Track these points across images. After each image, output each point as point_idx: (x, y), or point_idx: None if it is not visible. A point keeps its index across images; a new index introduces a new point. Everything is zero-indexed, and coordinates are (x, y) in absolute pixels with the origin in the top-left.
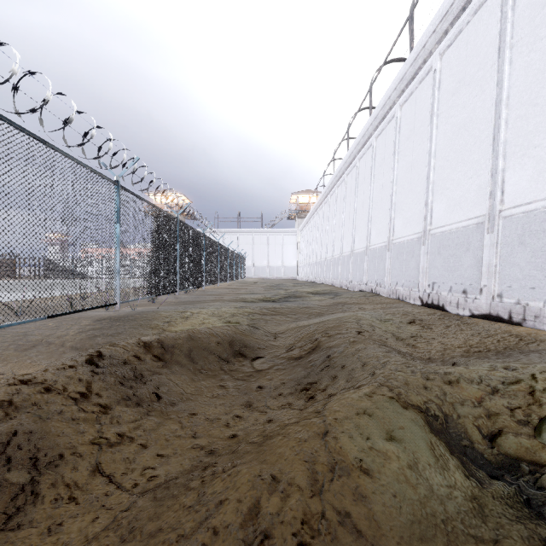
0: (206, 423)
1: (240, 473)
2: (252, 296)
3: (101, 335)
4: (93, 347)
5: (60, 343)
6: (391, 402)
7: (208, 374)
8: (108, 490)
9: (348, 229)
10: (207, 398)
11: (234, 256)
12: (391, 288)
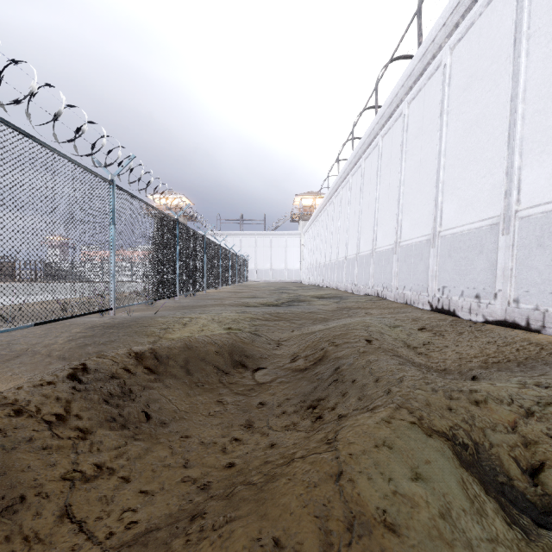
0: (199, 448)
1: (233, 535)
2: (255, 300)
3: (93, 344)
4: (82, 357)
5: (47, 353)
6: (412, 428)
7: (205, 388)
8: (76, 543)
9: (353, 231)
10: (203, 417)
11: (236, 259)
12: (398, 292)
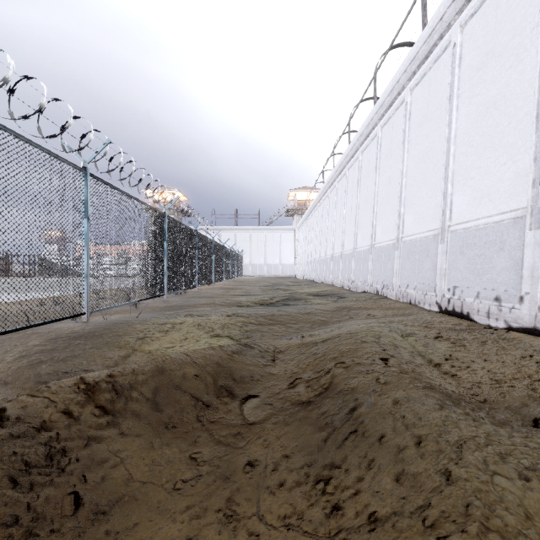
0: None
1: None
2: (248, 299)
3: (49, 361)
4: (29, 382)
5: None
6: None
7: (177, 432)
8: None
9: (350, 225)
10: (164, 495)
11: (230, 254)
12: (400, 291)
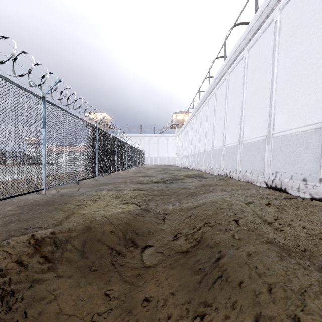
0: None
1: None
2: (147, 179)
3: (17, 221)
4: (1, 236)
5: None
6: None
7: (97, 274)
8: None
9: (209, 134)
10: None
11: (137, 151)
12: (241, 174)
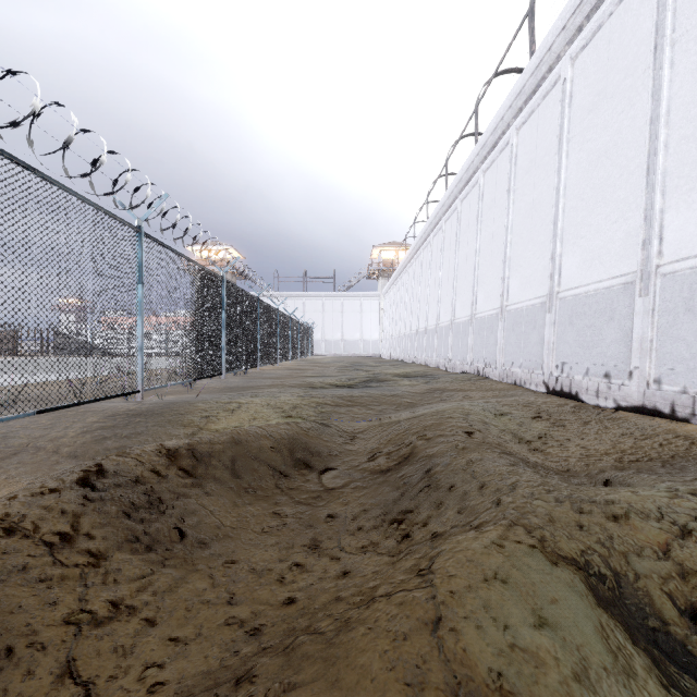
0: (249, 578)
1: None
2: (322, 380)
3: (113, 437)
4: (99, 454)
5: (54, 449)
6: (532, 554)
7: (258, 496)
8: None
9: (447, 291)
10: (254, 535)
11: (298, 327)
12: (504, 370)
